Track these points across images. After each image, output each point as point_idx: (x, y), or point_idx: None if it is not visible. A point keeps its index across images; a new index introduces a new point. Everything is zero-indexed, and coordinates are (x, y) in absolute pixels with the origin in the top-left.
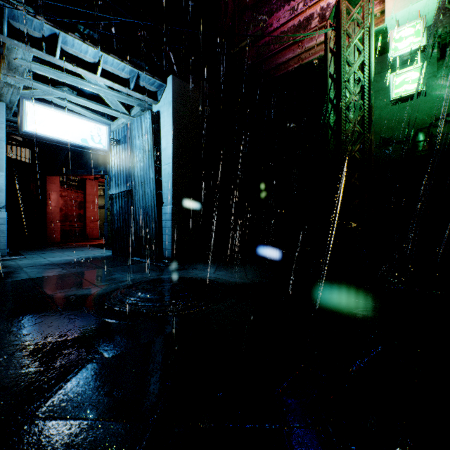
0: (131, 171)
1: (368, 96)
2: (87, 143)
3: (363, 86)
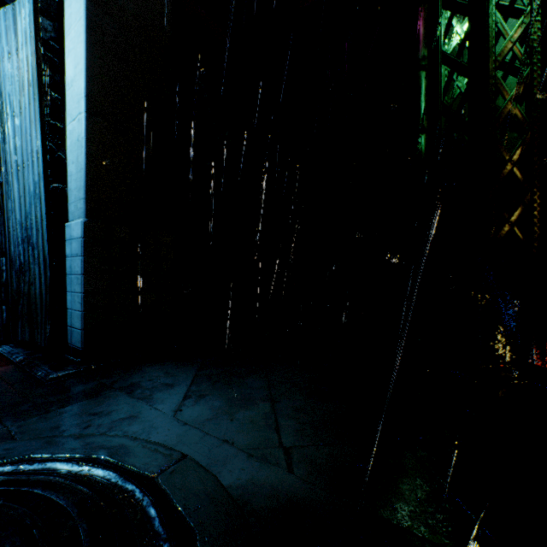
0: None
1: None
2: None
3: None
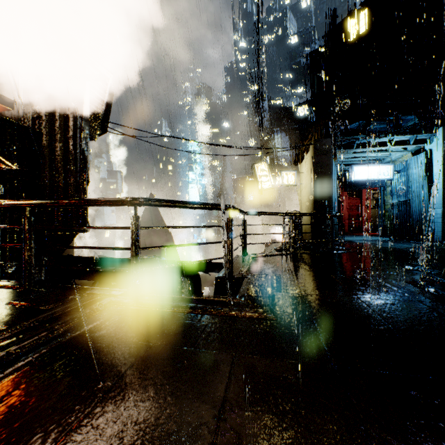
0: (408, 188)
1: None
2: (380, 177)
3: None
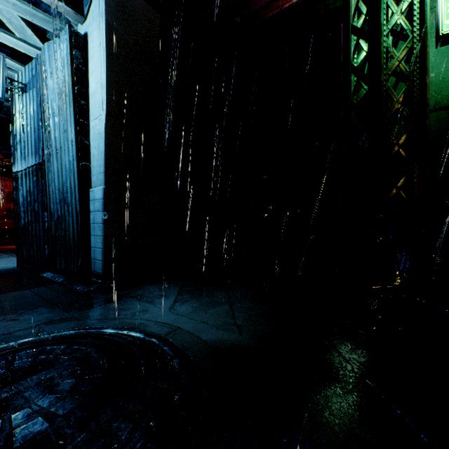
0: (41, 132)
1: (418, 17)
2: None
3: (412, 0)
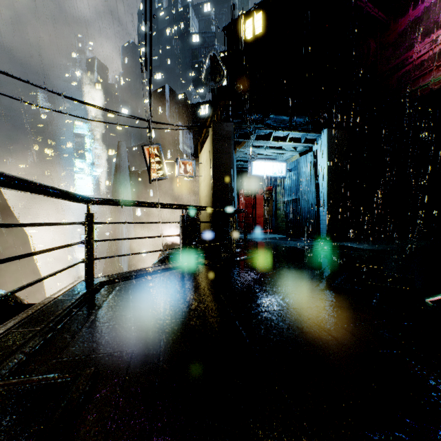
0: (299, 187)
1: None
2: (276, 174)
3: None
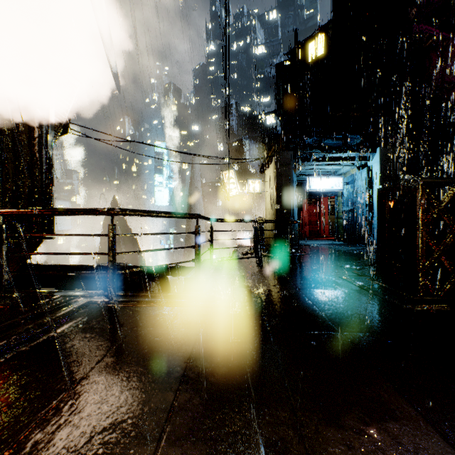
0: (355, 198)
1: None
2: (333, 188)
3: None
